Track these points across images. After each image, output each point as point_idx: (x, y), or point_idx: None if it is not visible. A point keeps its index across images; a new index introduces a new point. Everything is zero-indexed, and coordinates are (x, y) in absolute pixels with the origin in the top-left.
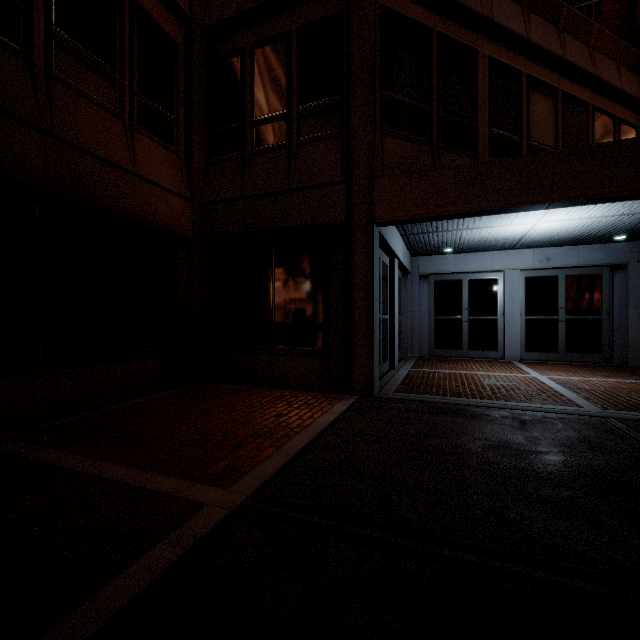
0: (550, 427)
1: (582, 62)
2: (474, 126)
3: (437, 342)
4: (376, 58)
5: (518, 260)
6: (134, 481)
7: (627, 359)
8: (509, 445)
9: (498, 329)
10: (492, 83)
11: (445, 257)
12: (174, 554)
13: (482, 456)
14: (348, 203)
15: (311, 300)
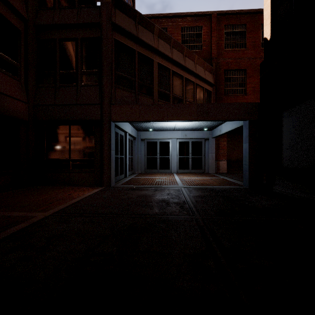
0: (162, 191)
1: (192, 68)
2: (152, 87)
3: (148, 166)
4: (113, 58)
5: (176, 135)
6: (7, 214)
7: (209, 171)
8: (145, 195)
9: (170, 161)
10: (159, 72)
11: (150, 132)
12: (26, 225)
13: (135, 198)
14: (101, 112)
15: (87, 149)
